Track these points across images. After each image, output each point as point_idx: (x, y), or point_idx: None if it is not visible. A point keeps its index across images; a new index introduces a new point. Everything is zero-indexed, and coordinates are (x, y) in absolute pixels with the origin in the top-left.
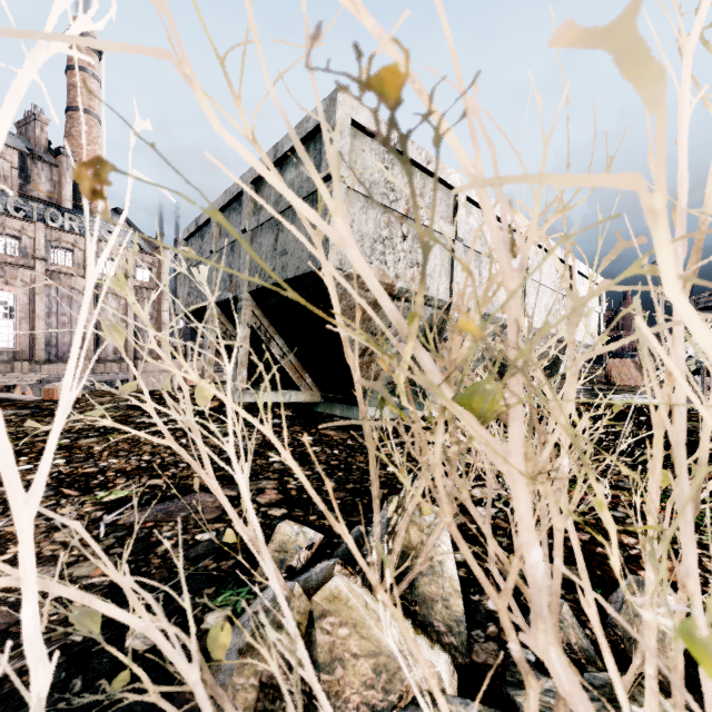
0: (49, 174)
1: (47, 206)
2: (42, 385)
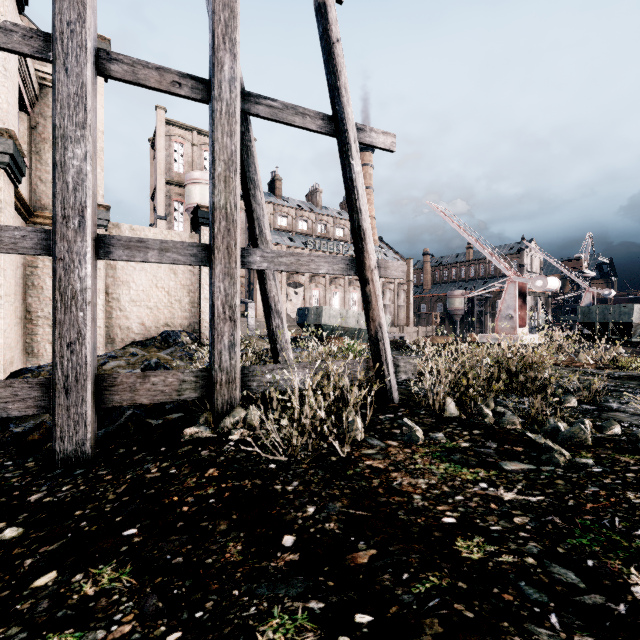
0: None
1: None
2: None
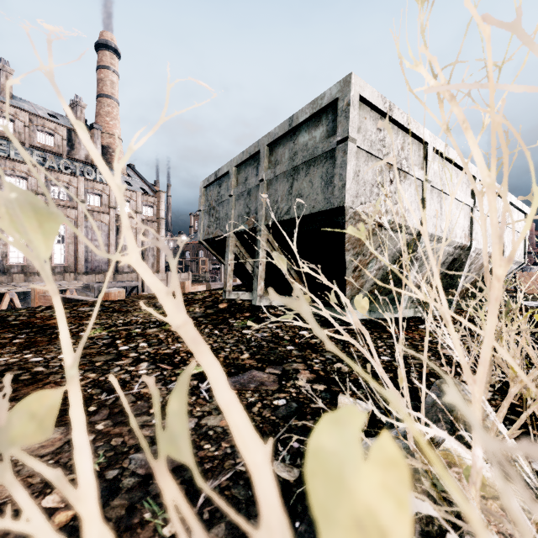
0: None
1: (85, 165)
2: (82, 289)
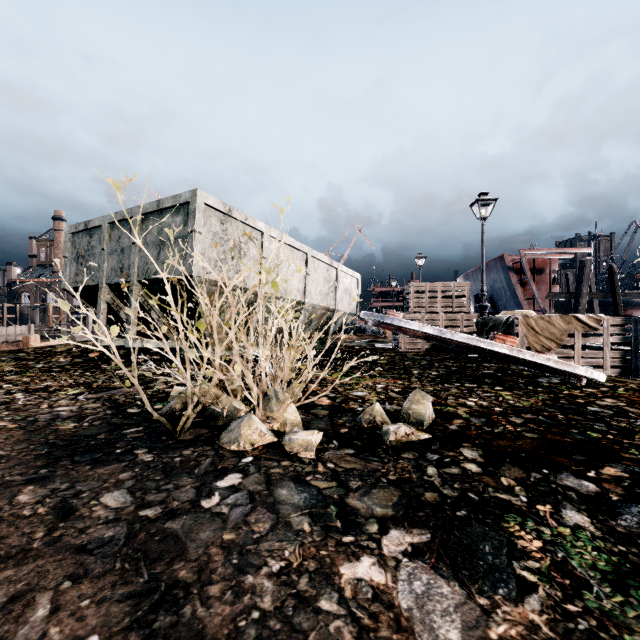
0: None
1: None
2: None
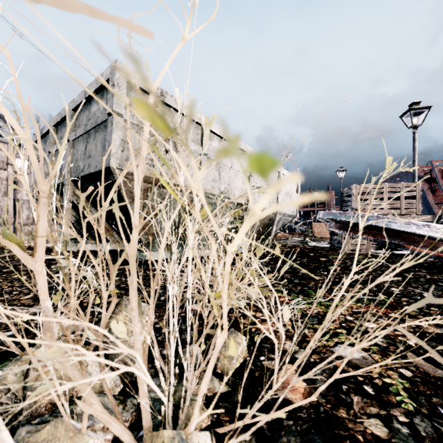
0: None
1: None
2: None
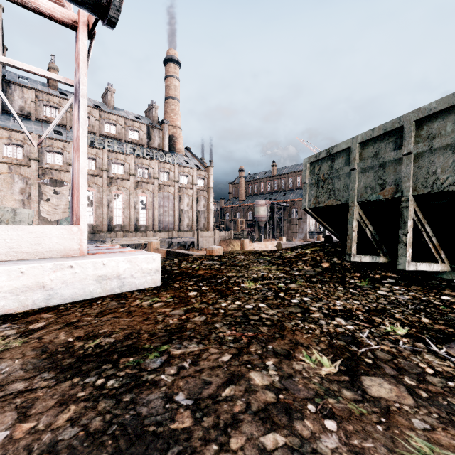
0: (158, 134)
1: (158, 151)
2: None
